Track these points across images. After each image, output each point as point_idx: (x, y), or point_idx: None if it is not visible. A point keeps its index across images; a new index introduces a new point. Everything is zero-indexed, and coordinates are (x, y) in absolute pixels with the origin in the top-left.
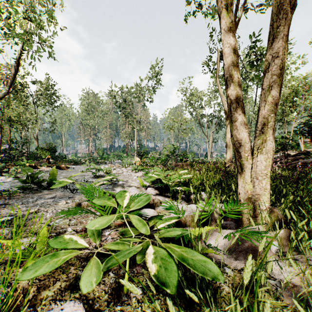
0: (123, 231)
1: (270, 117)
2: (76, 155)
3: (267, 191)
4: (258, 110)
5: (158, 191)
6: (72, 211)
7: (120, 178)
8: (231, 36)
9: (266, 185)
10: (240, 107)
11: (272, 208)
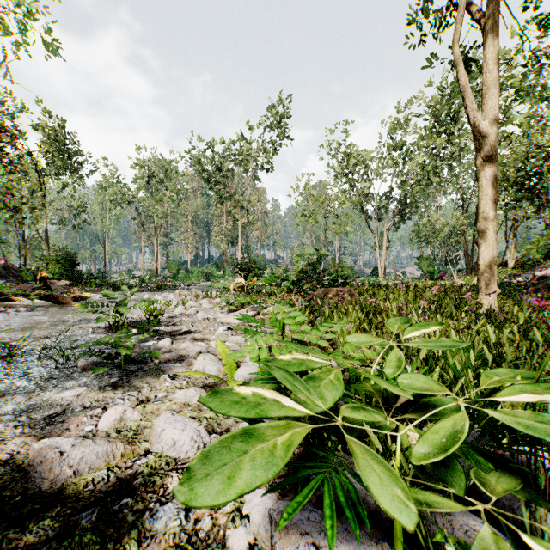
0: None
1: None
2: (129, 273)
3: None
4: None
5: None
6: None
7: (178, 331)
8: None
9: None
10: None
11: None
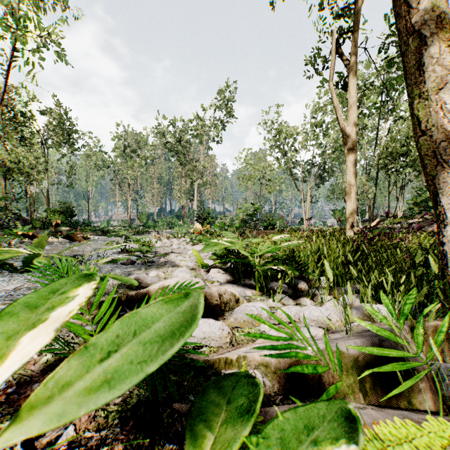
0: None
1: None
2: (108, 223)
3: None
4: None
5: (230, 276)
6: None
7: (164, 253)
8: None
9: None
10: None
11: None
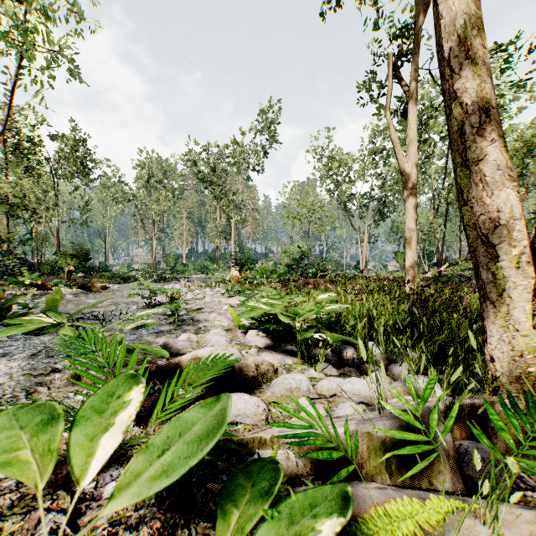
0: None
1: None
2: (129, 267)
3: None
4: None
5: (270, 340)
6: None
7: (196, 308)
8: None
9: None
10: (493, 120)
11: None
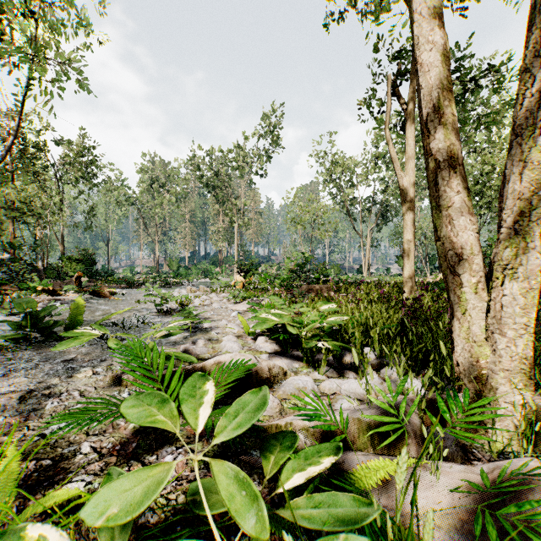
0: (197, 491)
1: (537, 197)
2: (131, 270)
3: (528, 364)
4: (503, 182)
5: (278, 346)
6: (87, 413)
7: (206, 315)
8: (437, 27)
9: (525, 350)
10: (459, 176)
11: (534, 398)
